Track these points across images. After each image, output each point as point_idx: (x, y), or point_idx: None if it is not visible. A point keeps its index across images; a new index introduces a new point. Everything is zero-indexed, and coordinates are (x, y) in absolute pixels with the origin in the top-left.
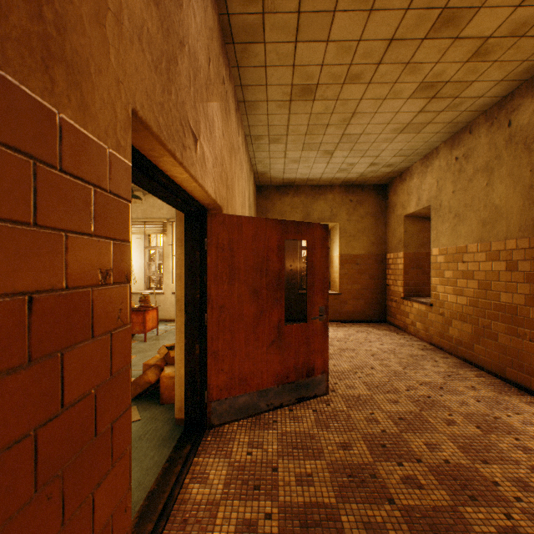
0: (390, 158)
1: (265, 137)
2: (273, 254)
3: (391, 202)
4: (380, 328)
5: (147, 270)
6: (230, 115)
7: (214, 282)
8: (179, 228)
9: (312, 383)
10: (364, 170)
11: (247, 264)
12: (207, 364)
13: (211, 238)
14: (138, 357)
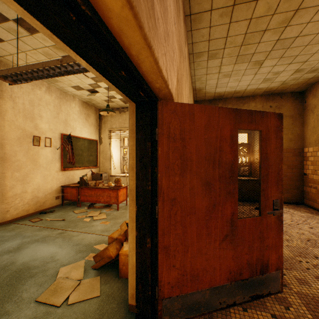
0: (317, 63)
1: (205, 53)
2: (225, 144)
3: (310, 104)
4: (301, 210)
5: (122, 161)
6: (179, 15)
7: (165, 173)
8: (132, 120)
9: (266, 280)
10: (286, 78)
11: (199, 155)
12: (158, 259)
13: (162, 127)
14: (111, 223)
